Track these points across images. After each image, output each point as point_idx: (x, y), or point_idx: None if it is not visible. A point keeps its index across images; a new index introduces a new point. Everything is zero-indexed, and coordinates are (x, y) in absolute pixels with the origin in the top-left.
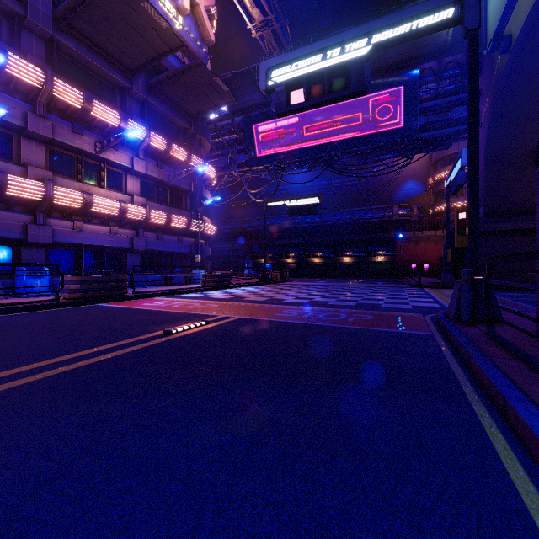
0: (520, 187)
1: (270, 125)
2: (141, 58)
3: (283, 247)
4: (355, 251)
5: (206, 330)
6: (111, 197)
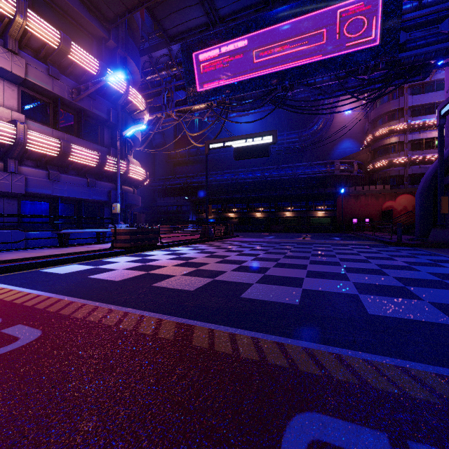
0: None
1: (213, 52)
2: None
3: (226, 202)
4: (297, 206)
5: None
6: None
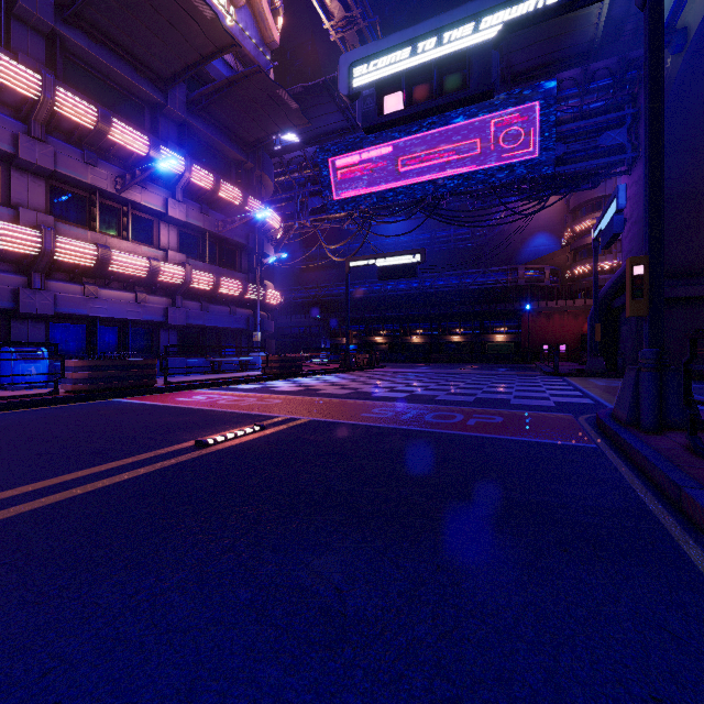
0: (695, 239)
1: (355, 158)
2: (178, 63)
3: (371, 322)
4: (468, 327)
5: (260, 440)
6: (137, 252)
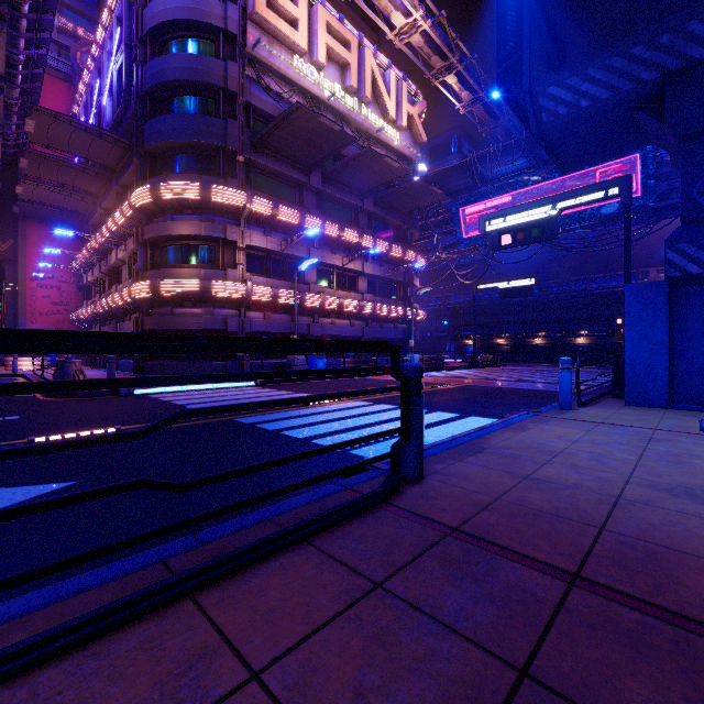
0: None
1: (480, 207)
2: (373, 185)
3: (493, 326)
4: (593, 329)
5: (453, 388)
6: (351, 297)
